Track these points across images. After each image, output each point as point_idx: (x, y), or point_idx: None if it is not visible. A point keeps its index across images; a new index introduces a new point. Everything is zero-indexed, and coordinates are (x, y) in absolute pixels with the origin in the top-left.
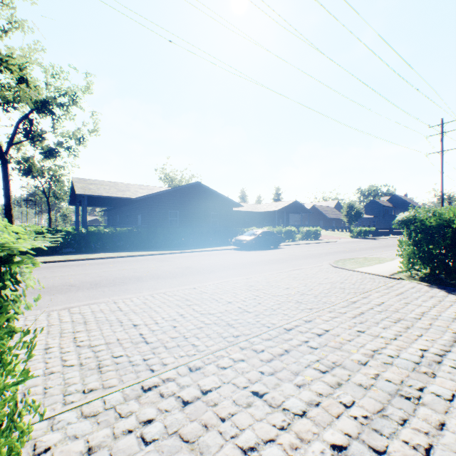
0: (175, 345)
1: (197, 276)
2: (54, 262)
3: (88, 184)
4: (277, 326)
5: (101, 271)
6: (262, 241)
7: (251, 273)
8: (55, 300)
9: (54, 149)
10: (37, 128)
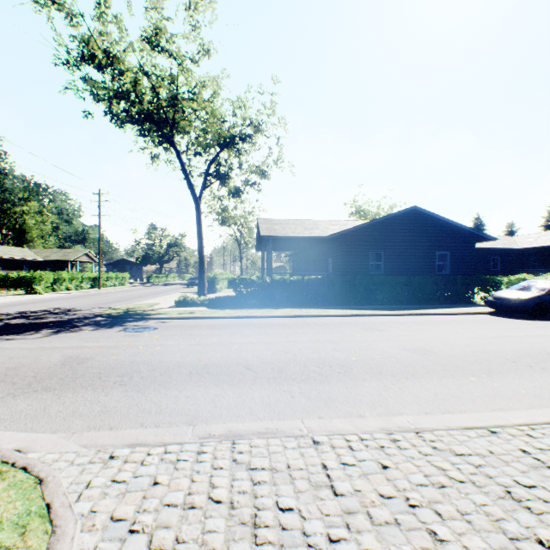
0: None
1: (464, 382)
2: (236, 318)
3: (273, 225)
4: None
5: (286, 341)
6: None
7: None
8: (220, 401)
9: (239, 187)
10: (225, 168)
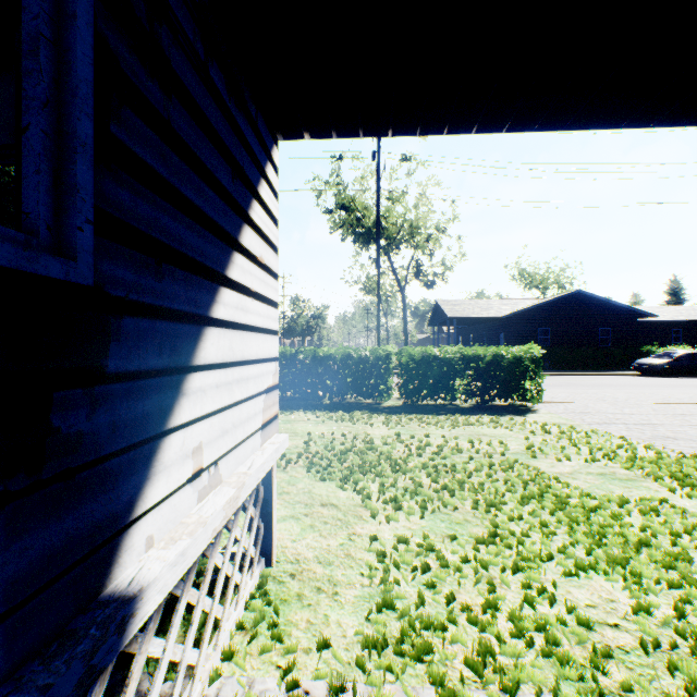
0: (571, 400)
1: (579, 387)
2: None
3: (452, 306)
4: (636, 403)
5: None
6: (683, 366)
7: (638, 389)
8: None
9: (433, 282)
10: (418, 265)
